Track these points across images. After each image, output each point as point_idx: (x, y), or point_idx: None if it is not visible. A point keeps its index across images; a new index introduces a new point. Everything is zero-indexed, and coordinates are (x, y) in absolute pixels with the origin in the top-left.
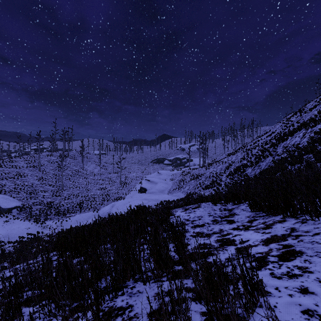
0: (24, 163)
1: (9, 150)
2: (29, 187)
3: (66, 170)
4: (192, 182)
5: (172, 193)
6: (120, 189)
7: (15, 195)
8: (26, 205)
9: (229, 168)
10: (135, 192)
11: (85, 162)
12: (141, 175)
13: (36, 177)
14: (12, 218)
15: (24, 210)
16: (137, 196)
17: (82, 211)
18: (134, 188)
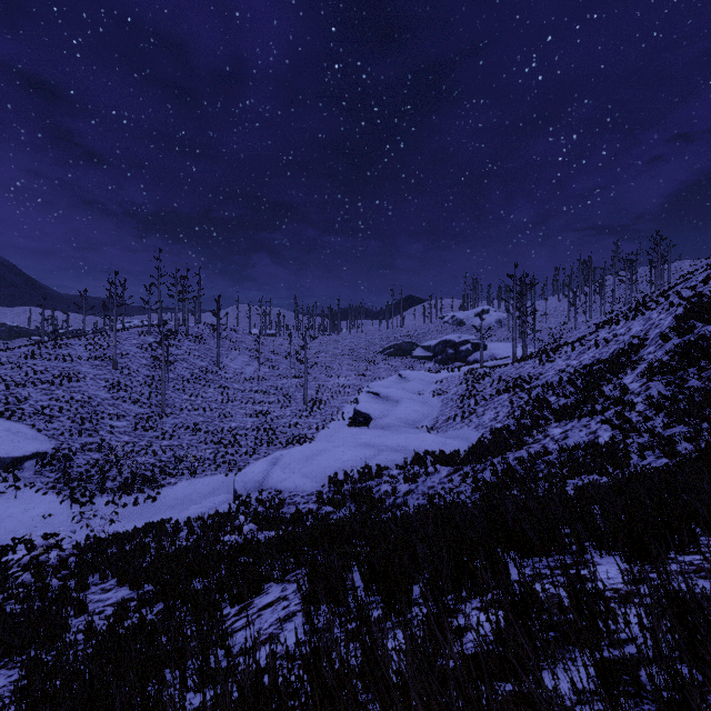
0: (84, 351)
1: (68, 326)
2: (84, 405)
3: (178, 367)
4: (505, 398)
5: (444, 429)
6: (303, 415)
7: (45, 424)
8: (65, 450)
9: (633, 355)
10: (340, 424)
11: (224, 350)
12: (356, 382)
13: (105, 382)
14: (18, 484)
15: (52, 465)
16: (344, 435)
17: (198, 471)
18: (338, 415)
